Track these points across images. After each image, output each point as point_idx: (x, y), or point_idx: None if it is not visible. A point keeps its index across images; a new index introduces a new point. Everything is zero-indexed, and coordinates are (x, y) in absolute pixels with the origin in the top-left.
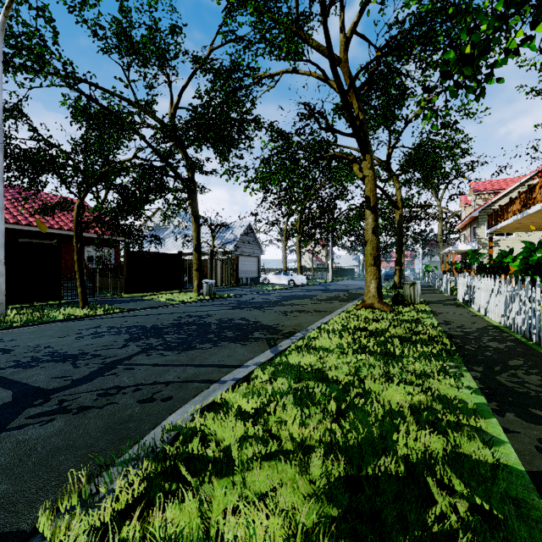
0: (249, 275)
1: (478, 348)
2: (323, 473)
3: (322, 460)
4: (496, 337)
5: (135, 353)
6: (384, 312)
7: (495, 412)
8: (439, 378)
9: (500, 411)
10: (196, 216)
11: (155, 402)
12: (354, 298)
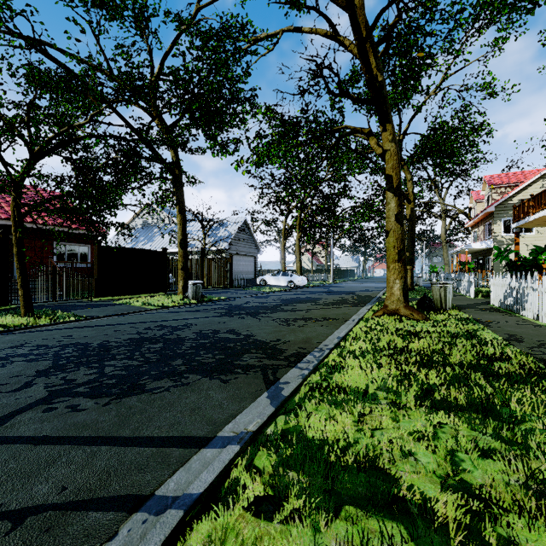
0: (244, 276)
1: None
2: None
3: None
4: None
5: (29, 405)
6: (413, 320)
7: None
8: None
9: None
10: (181, 206)
11: None
12: (365, 301)
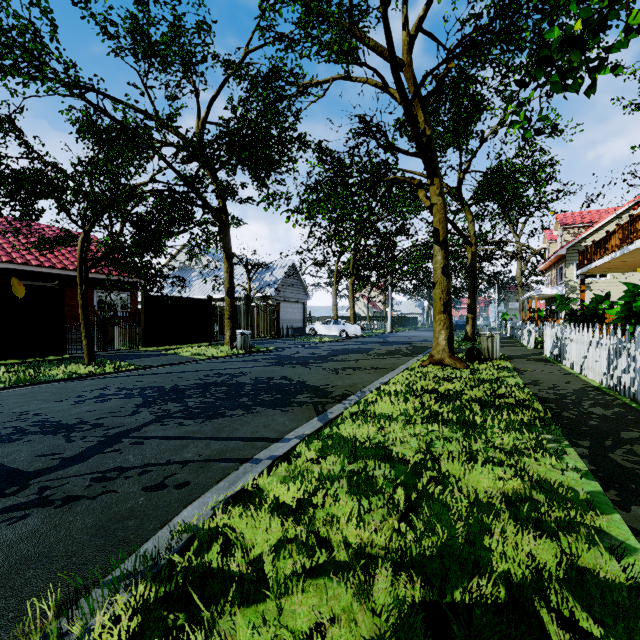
0: (292, 325)
1: (580, 415)
2: (391, 603)
3: (389, 581)
4: (599, 401)
5: (147, 422)
6: (456, 369)
7: (617, 505)
8: (536, 457)
9: (623, 503)
10: (228, 253)
11: (166, 490)
12: (419, 352)
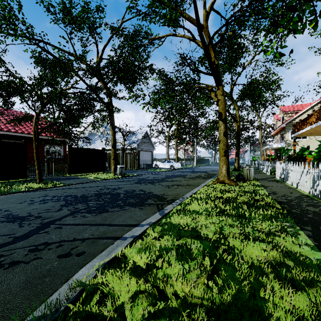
0: (146, 163)
1: (302, 211)
2: None
3: None
4: (310, 203)
5: (66, 215)
6: (231, 185)
7: None
8: (283, 237)
9: None
10: (113, 126)
11: (71, 257)
12: (211, 177)
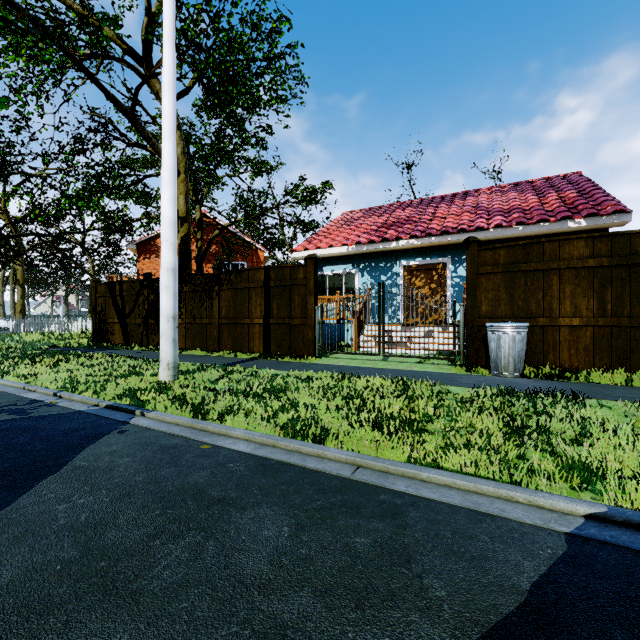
0: None
1: None
2: None
3: None
4: None
5: None
6: None
7: None
8: None
9: None
10: None
11: None
12: None
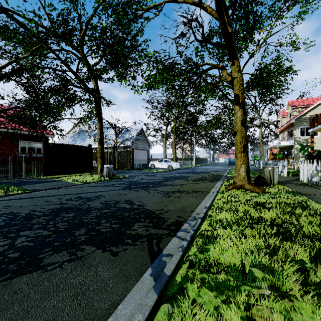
0: (141, 162)
1: None
2: None
3: None
4: None
5: None
6: (254, 192)
7: None
8: None
9: None
10: (99, 117)
11: None
12: (217, 178)
